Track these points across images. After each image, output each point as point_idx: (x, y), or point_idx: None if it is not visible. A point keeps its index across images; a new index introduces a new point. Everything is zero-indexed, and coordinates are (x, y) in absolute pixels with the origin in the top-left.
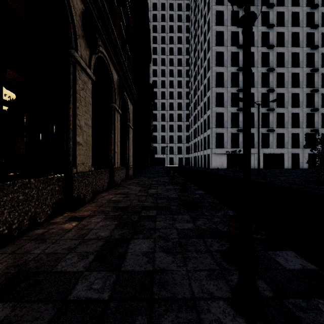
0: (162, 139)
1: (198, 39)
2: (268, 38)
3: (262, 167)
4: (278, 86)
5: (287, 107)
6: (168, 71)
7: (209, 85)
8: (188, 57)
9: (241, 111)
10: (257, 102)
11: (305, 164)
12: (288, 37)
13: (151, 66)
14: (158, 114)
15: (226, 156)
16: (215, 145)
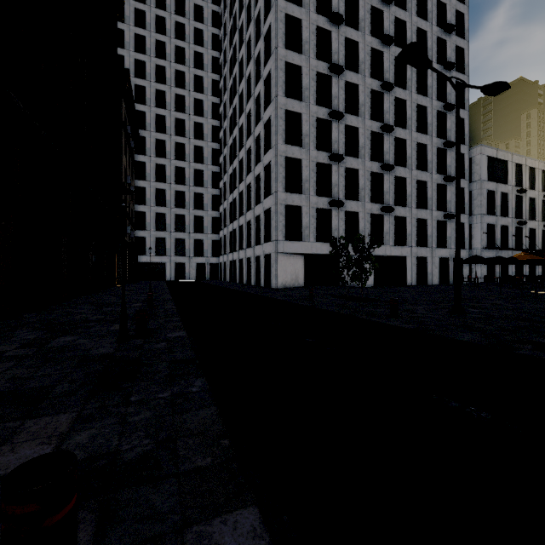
0: (159, 223)
1: (240, 4)
2: (381, 24)
3: (372, 283)
4: (396, 125)
5: (411, 168)
6: (172, 73)
7: (271, 91)
8: (217, 55)
9: (337, 160)
10: (364, 147)
11: (435, 276)
12: (412, 34)
13: (130, 51)
14: (148, 163)
15: (303, 260)
16: (285, 233)
